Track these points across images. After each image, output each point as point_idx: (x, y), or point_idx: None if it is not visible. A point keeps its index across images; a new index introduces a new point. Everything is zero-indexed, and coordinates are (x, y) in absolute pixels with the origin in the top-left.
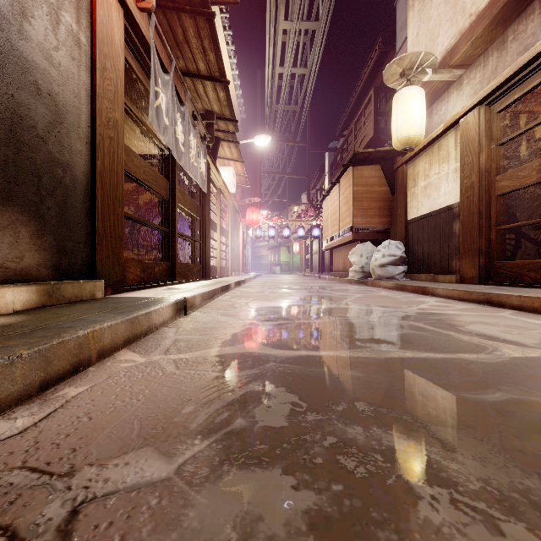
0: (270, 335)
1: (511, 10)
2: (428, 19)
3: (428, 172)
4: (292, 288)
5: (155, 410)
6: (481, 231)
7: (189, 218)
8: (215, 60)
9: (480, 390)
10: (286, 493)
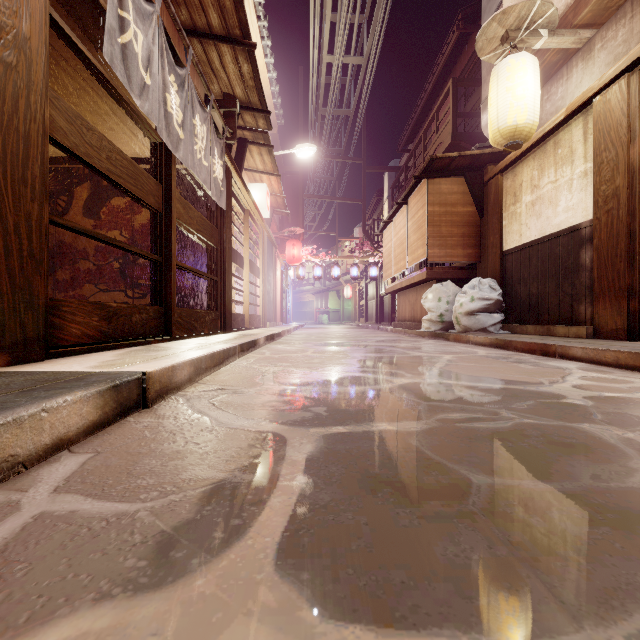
0: (309, 493)
1: None
2: None
3: (537, 181)
4: (345, 345)
5: None
6: (632, 260)
7: (202, 246)
8: (232, 6)
9: None
10: None
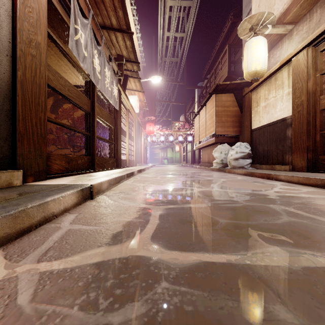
0: (161, 224)
1: None
2: None
3: (267, 96)
4: (175, 174)
5: None
6: (309, 134)
7: (107, 127)
8: (122, 16)
9: None
10: None
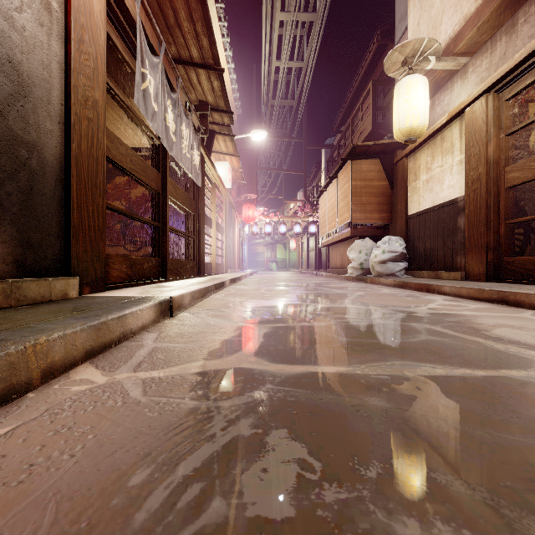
0: (266, 342)
1: None
2: (430, 7)
3: (430, 164)
4: (289, 285)
5: (89, 478)
6: (489, 225)
7: (183, 213)
8: (208, 46)
9: None
10: None
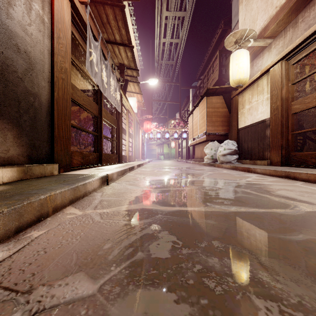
0: (158, 197)
1: (301, 4)
2: (251, 10)
3: (251, 100)
4: (170, 168)
5: (86, 246)
6: (282, 134)
7: (110, 127)
8: (125, 33)
9: (289, 232)
10: (170, 305)
